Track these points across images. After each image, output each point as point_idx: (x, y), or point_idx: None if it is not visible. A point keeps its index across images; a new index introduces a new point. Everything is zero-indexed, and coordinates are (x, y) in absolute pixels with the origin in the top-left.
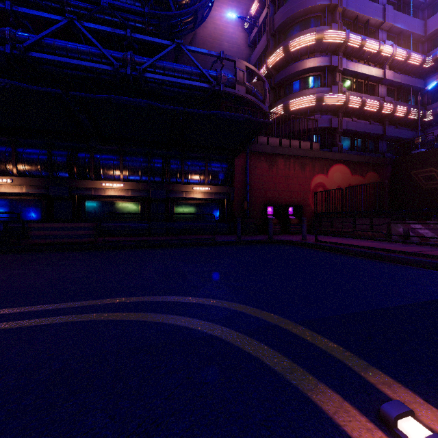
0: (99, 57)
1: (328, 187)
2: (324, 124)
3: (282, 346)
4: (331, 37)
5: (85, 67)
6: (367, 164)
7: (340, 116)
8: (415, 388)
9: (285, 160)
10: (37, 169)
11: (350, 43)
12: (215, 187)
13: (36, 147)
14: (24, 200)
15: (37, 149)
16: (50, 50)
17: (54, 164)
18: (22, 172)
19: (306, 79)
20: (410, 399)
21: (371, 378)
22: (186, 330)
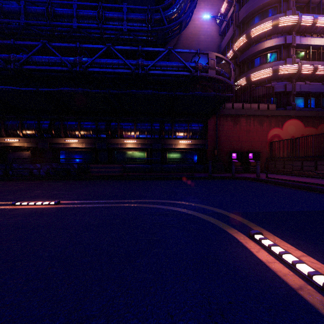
0: (123, 65)
1: (283, 138)
2: (279, 89)
3: (220, 218)
4: (285, 22)
5: (116, 72)
6: (320, 118)
7: (294, 82)
8: (272, 232)
9: (246, 119)
10: (90, 133)
11: (303, 23)
12: (194, 140)
13: (89, 121)
14: (84, 151)
15: (90, 122)
16: (98, 65)
17: (98, 130)
18: (83, 135)
19: (265, 55)
20: (267, 234)
21: (255, 228)
22: (177, 211)
